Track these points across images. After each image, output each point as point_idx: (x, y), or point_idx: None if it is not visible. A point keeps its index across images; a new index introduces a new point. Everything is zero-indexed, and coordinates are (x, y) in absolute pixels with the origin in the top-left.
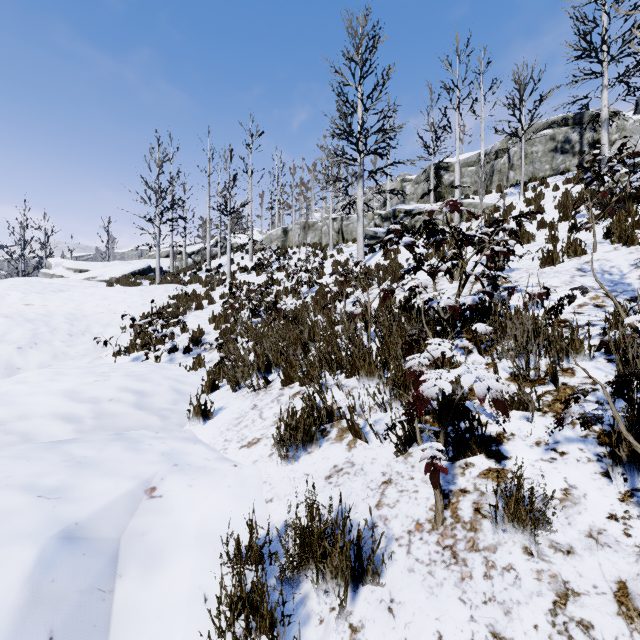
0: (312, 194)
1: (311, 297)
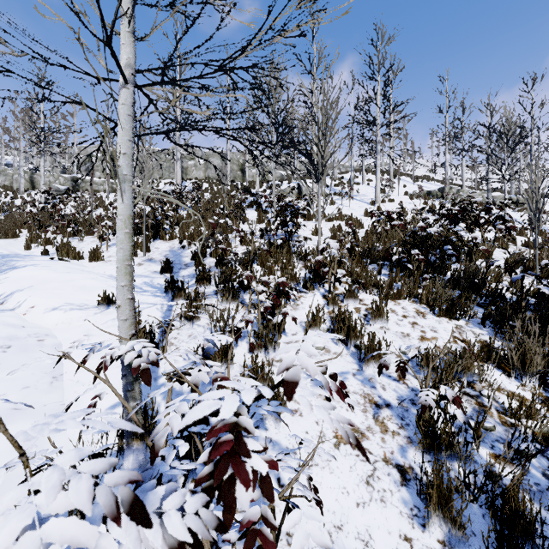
0: (2, 143)
1: (4, 214)
